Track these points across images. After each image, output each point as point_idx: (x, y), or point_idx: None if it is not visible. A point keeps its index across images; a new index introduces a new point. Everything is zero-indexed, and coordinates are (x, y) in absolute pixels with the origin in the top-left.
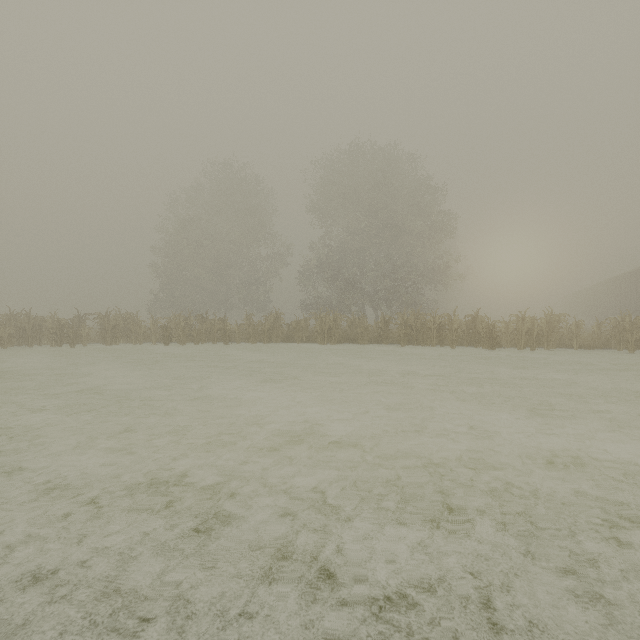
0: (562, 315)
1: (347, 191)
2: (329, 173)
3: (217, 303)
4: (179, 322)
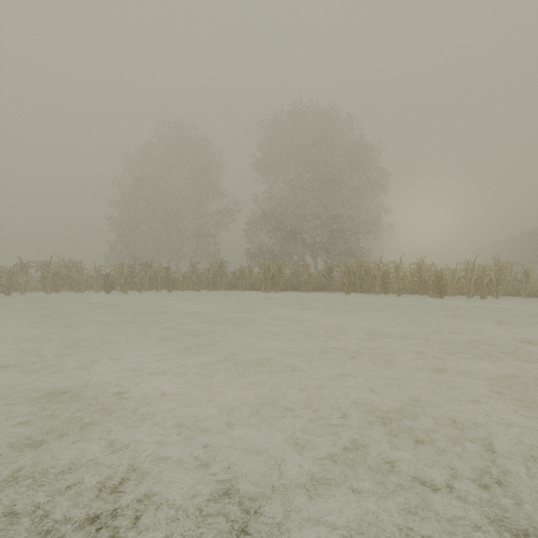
0: (509, 263)
1: (289, 149)
2: (272, 133)
3: (170, 253)
4: (122, 270)
